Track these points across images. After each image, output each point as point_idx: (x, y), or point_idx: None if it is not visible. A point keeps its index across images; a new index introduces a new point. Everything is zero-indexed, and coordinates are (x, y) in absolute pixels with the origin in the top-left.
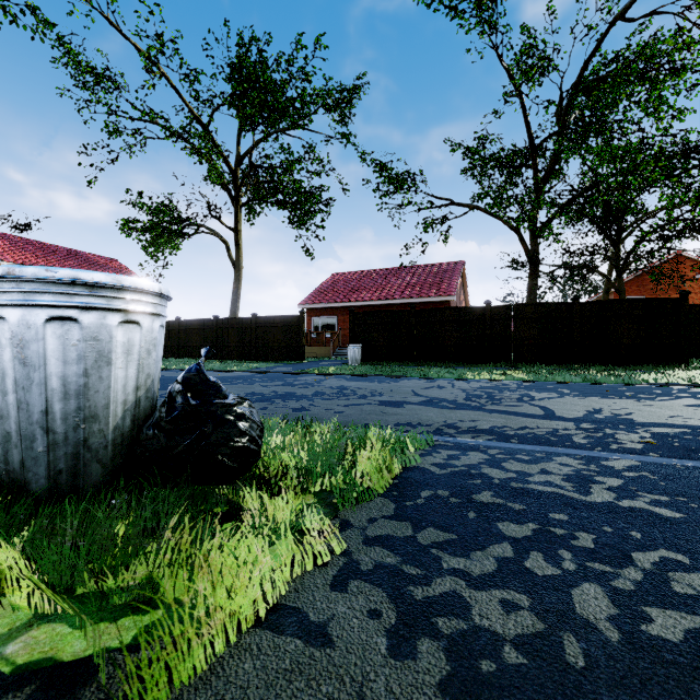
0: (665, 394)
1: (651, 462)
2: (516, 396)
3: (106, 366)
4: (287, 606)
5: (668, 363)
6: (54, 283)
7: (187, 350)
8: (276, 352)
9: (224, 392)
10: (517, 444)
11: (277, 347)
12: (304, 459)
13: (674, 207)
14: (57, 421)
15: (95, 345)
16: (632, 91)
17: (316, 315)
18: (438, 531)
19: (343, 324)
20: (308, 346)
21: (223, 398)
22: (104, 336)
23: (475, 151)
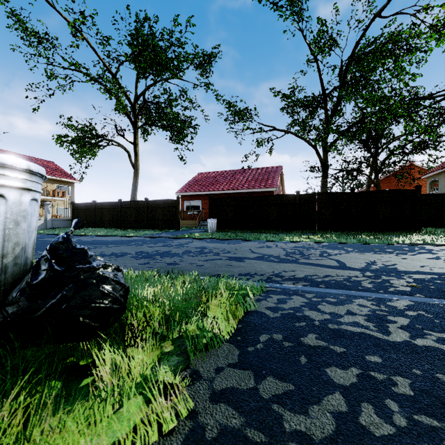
0: (412, 250)
1: (420, 301)
2: (318, 253)
3: None
4: None
5: (408, 230)
6: None
7: (101, 222)
8: (160, 224)
9: (89, 258)
10: (325, 289)
11: (161, 220)
12: (166, 309)
13: (413, 132)
14: None
15: None
16: (385, 62)
17: (187, 200)
18: (276, 380)
19: (205, 205)
20: (182, 219)
21: (87, 264)
22: None
23: (288, 96)
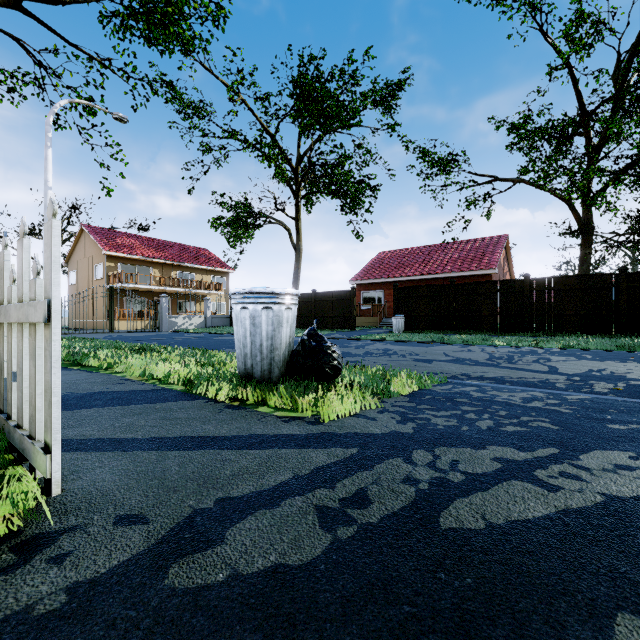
0: None
1: (602, 398)
2: (534, 358)
3: (281, 327)
4: (360, 414)
5: None
6: (265, 294)
7: None
8: (331, 322)
9: (326, 340)
10: (509, 386)
11: (332, 317)
12: (362, 379)
13: None
14: (264, 349)
15: (277, 318)
16: None
17: (365, 290)
18: (428, 406)
19: (389, 297)
20: (358, 316)
21: (326, 343)
22: (280, 314)
23: (520, 126)
